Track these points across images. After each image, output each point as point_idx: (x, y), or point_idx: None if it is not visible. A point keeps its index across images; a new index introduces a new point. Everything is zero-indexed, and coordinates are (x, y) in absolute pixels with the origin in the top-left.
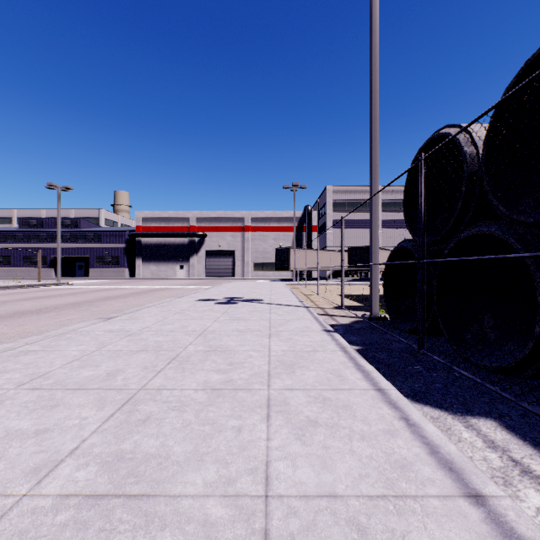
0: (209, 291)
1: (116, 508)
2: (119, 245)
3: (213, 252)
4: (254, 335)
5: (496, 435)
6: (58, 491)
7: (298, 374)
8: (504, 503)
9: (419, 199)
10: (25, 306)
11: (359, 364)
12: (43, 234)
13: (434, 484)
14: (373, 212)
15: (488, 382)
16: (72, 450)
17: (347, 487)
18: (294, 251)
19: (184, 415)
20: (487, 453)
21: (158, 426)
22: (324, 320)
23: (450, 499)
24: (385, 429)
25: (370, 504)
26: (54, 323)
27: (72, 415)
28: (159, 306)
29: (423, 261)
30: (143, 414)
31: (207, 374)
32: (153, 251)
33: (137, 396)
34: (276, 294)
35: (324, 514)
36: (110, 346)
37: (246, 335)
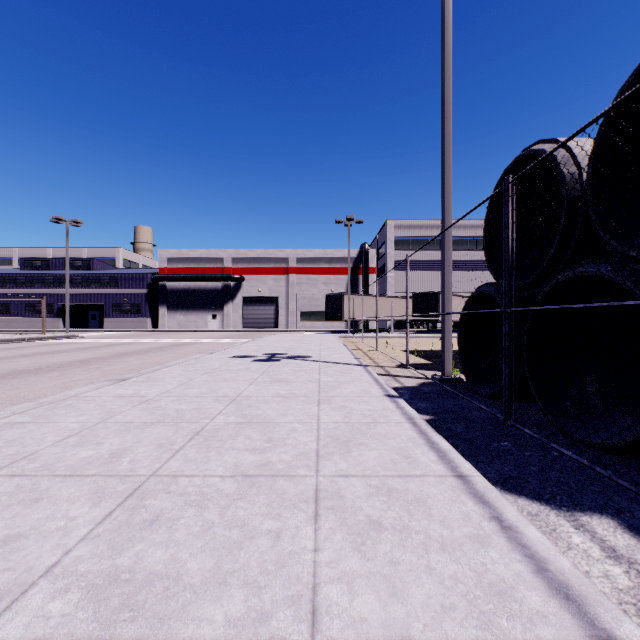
0: (246, 346)
1: None
2: (140, 290)
3: (252, 299)
4: (299, 401)
5: (617, 540)
6: (20, 634)
7: (354, 454)
8: None
9: (506, 232)
10: (23, 364)
11: (432, 441)
12: (49, 277)
13: (548, 622)
14: (445, 249)
15: (596, 464)
16: (48, 568)
17: (425, 626)
18: (348, 298)
19: (205, 514)
20: (608, 566)
21: (169, 530)
22: (385, 381)
23: None
24: (472, 534)
25: None
26: (55, 386)
27: (57, 514)
28: (184, 365)
29: (511, 310)
30: (150, 512)
31: (238, 454)
32: (180, 297)
33: (145, 486)
34: (327, 349)
35: None
36: (119, 416)
37: (290, 401)
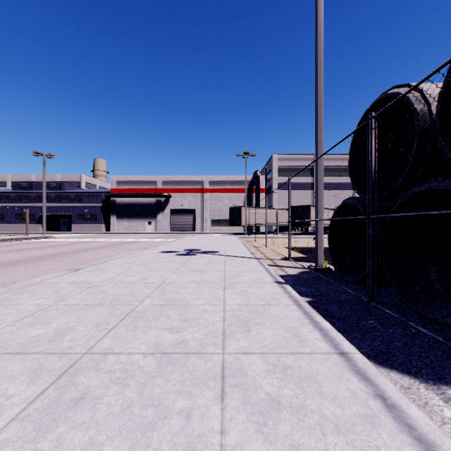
0: (172, 244)
1: None
2: (97, 204)
3: (177, 210)
4: (209, 287)
5: None
6: None
7: (254, 333)
8: None
9: (369, 156)
10: (7, 257)
11: (315, 321)
12: (32, 195)
13: None
14: (318, 172)
15: (448, 340)
16: None
17: None
18: (245, 209)
19: (126, 392)
20: None
21: (92, 409)
22: (274, 270)
23: None
24: (361, 413)
25: None
26: (28, 274)
27: None
28: (125, 258)
29: (374, 217)
30: (78, 390)
31: (159, 333)
32: (125, 209)
33: (78, 364)
34: (230, 246)
35: None
36: (69, 299)
37: (202, 287)
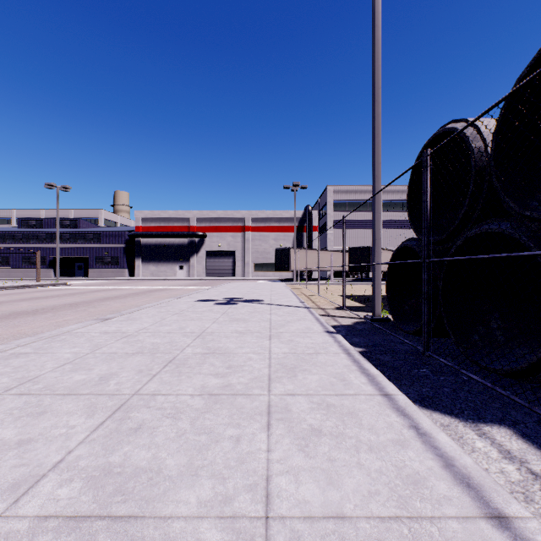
0: (209, 291)
1: (99, 532)
2: (118, 245)
3: (213, 253)
4: (254, 336)
5: (512, 445)
6: (36, 512)
7: (300, 378)
8: (531, 525)
9: (425, 196)
10: (22, 307)
11: (364, 368)
12: (42, 234)
13: (452, 503)
14: (375, 210)
15: (498, 386)
16: (55, 464)
17: (355, 506)
18: (294, 252)
19: (179, 423)
20: (503, 465)
21: (150, 436)
22: (325, 321)
23: (470, 520)
24: (394, 438)
25: (382, 527)
26: (50, 324)
27: (60, 423)
28: (157, 307)
29: (429, 261)
30: (135, 422)
31: (204, 378)
32: (152, 251)
33: (129, 403)
34: (276, 294)
35: (331, 539)
36: (105, 348)
37: (246, 336)
